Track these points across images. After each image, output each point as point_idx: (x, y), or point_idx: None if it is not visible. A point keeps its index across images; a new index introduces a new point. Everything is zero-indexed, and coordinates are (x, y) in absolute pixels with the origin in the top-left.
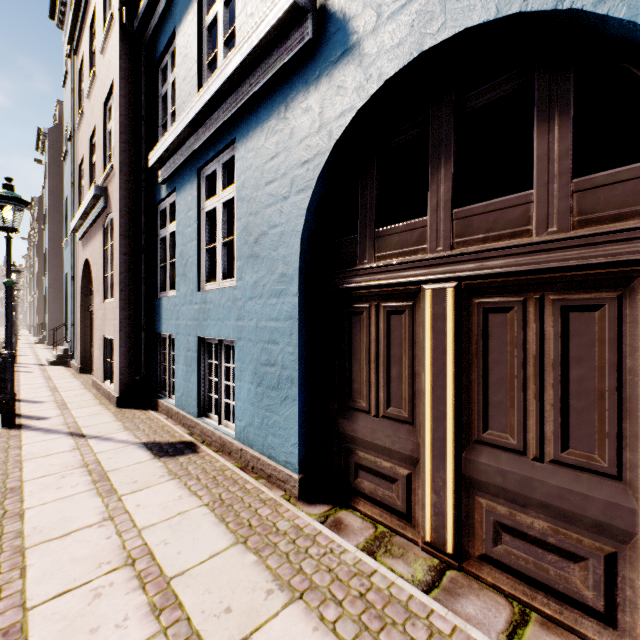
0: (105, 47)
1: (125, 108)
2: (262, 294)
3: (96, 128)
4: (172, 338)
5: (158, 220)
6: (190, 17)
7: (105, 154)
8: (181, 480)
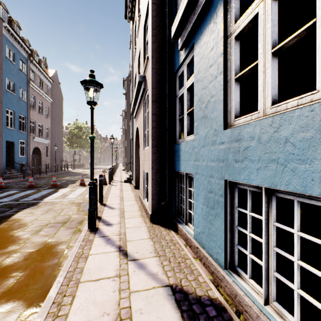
0: None
1: (155, 11)
2: None
3: (140, 48)
4: (188, 176)
5: (176, 85)
6: None
7: (144, 58)
8: None
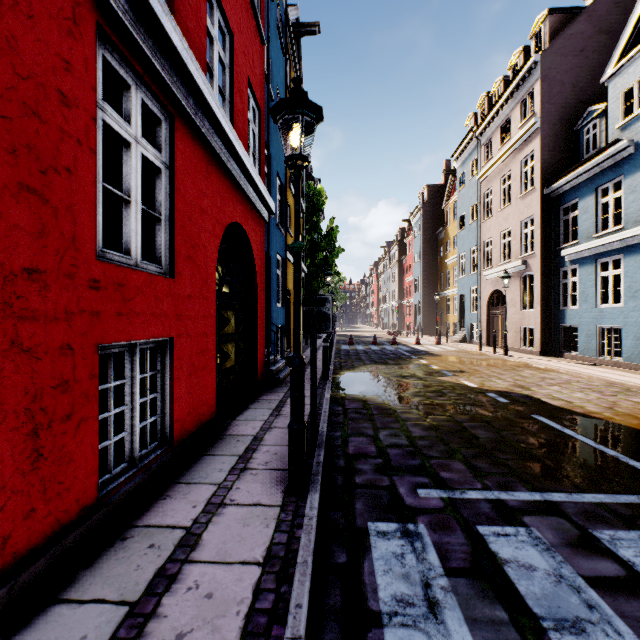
0: (523, 197)
1: (542, 228)
2: (638, 310)
3: (511, 229)
4: (571, 327)
5: (560, 275)
6: (590, 198)
7: (520, 243)
8: (603, 368)
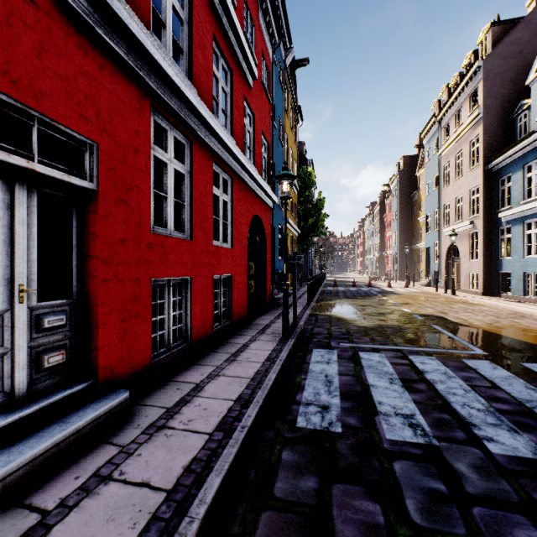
0: (471, 171)
1: (484, 196)
2: None
3: (462, 196)
4: (507, 273)
5: (498, 232)
6: (518, 173)
7: (469, 207)
8: (523, 304)
